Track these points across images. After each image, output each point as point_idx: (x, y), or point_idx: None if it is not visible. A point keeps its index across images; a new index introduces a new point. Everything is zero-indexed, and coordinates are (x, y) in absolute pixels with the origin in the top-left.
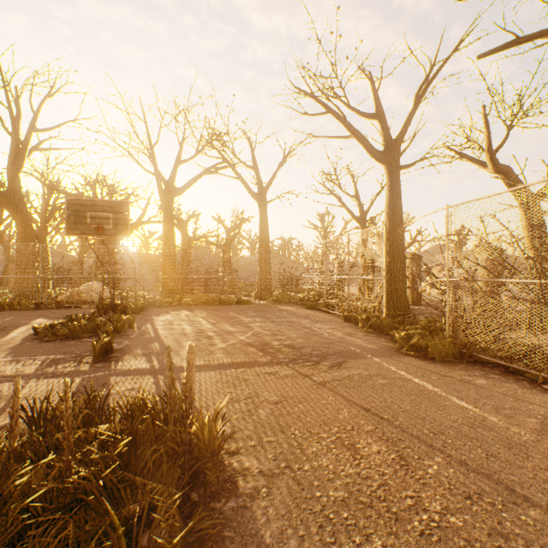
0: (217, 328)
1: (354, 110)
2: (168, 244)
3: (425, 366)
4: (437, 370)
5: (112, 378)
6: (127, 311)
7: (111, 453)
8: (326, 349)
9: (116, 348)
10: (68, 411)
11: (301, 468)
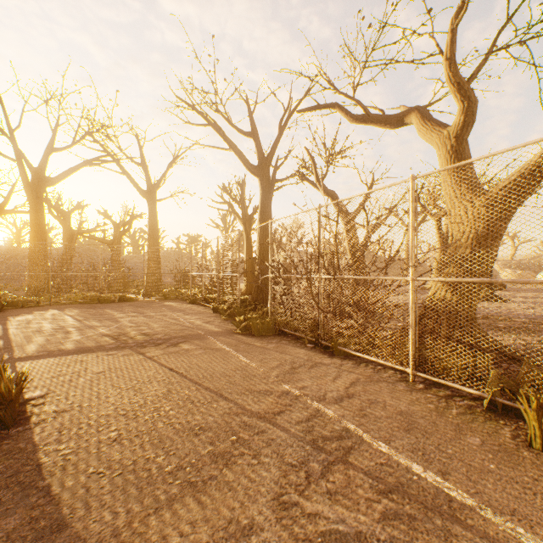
0: (81, 324)
1: (233, 126)
2: (36, 238)
3: (244, 339)
4: (250, 341)
5: None
6: None
7: None
8: (177, 334)
9: None
10: None
11: (90, 405)
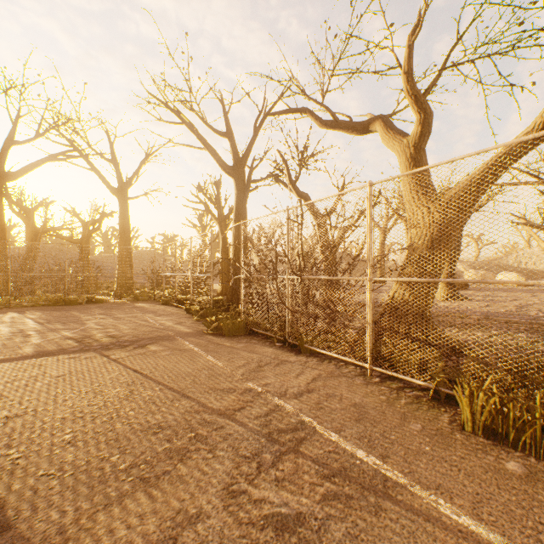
0: (43, 327)
1: (208, 125)
2: None
3: (214, 340)
4: (219, 341)
5: None
6: None
7: None
8: (145, 336)
9: None
10: None
11: (46, 409)
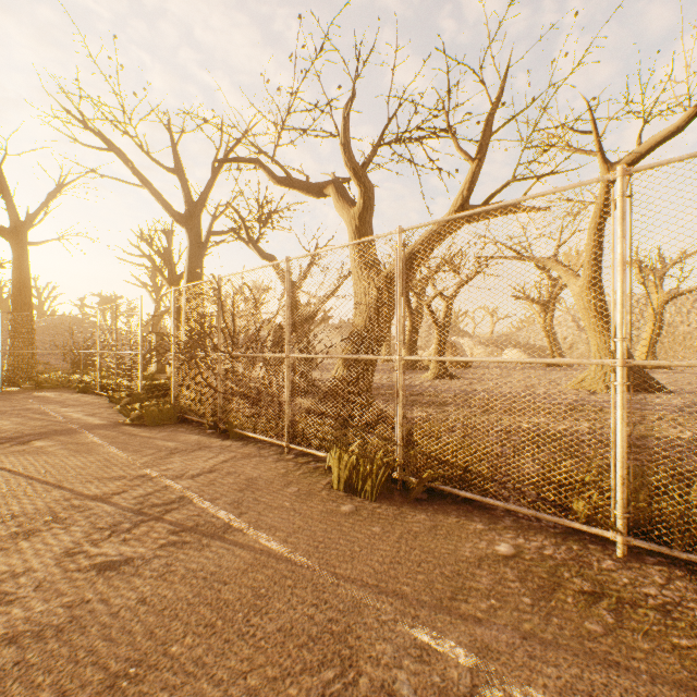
0: None
1: (150, 156)
2: None
3: (131, 430)
4: (137, 432)
5: None
6: None
7: None
8: (35, 431)
9: None
10: None
11: None
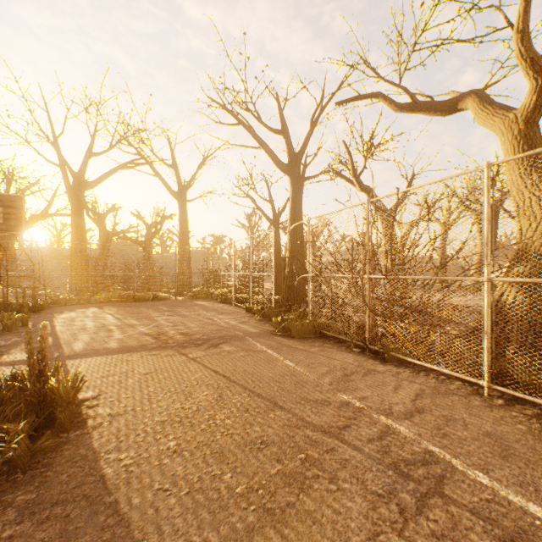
0: (121, 322)
1: (263, 124)
2: (77, 239)
3: (284, 341)
4: (291, 344)
5: None
6: (22, 309)
7: None
8: (215, 335)
9: (3, 345)
10: None
11: (143, 409)
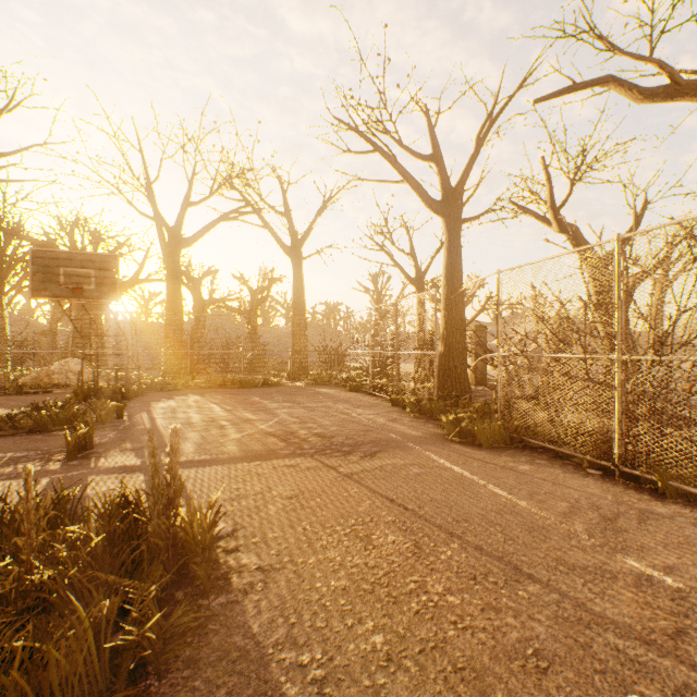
0: (232, 416)
1: (407, 149)
2: (173, 310)
3: (469, 453)
4: (481, 457)
5: (91, 477)
6: (115, 396)
7: (82, 552)
8: (362, 438)
9: (98, 443)
10: (29, 504)
11: (306, 562)
